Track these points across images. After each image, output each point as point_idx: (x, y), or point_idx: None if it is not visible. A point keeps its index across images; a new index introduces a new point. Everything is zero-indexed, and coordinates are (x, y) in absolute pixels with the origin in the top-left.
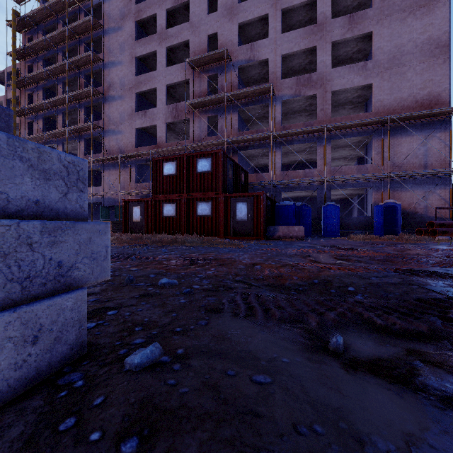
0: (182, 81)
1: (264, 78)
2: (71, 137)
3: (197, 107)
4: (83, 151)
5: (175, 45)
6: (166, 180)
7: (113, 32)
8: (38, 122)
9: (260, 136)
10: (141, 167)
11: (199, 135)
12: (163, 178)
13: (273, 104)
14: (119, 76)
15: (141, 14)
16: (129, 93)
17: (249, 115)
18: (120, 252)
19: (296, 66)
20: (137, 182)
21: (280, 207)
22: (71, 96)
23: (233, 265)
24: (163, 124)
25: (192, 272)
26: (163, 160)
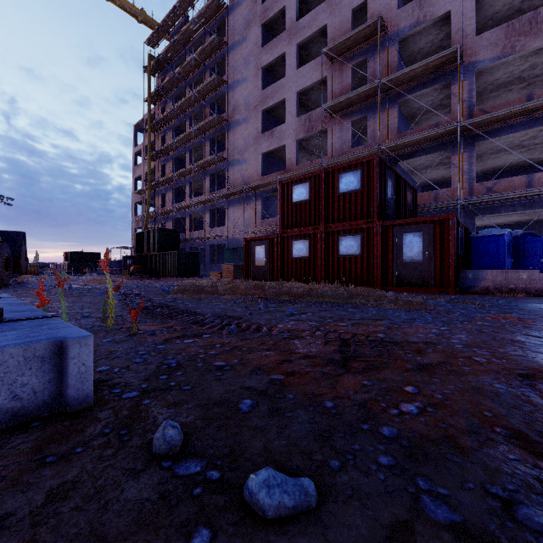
0: (318, 81)
1: (440, 48)
2: (197, 175)
3: (338, 110)
4: (208, 189)
5: (308, 38)
6: (296, 209)
7: (237, 46)
8: (169, 163)
9: (436, 131)
10: (267, 200)
11: (339, 148)
12: (293, 207)
13: (460, 79)
14: (244, 96)
15: (267, 14)
16: (255, 112)
17: (415, 108)
18: (225, 310)
19: (501, 11)
20: (263, 218)
21: (480, 239)
22: (197, 130)
23: (459, 371)
24: (293, 143)
25: (357, 403)
26: (292, 182)
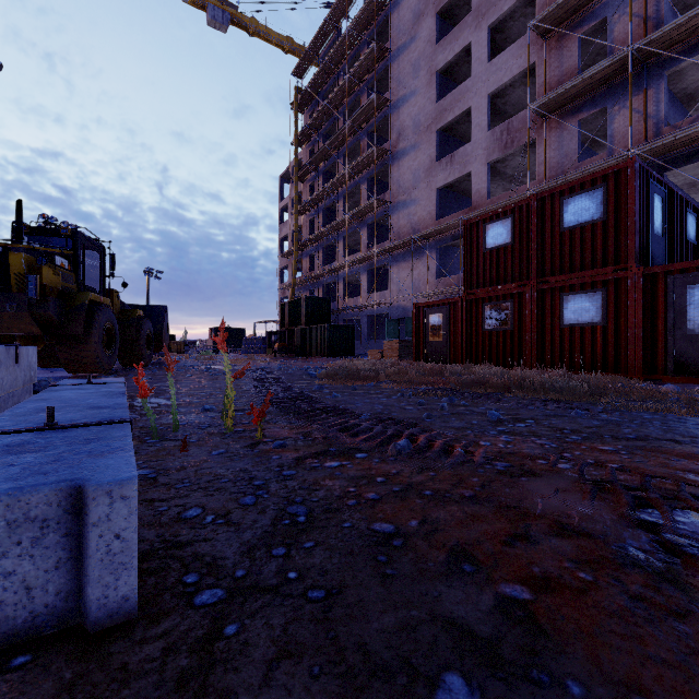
0: (521, 72)
1: None
2: (352, 227)
3: (554, 108)
4: (365, 243)
5: (505, 14)
6: (491, 259)
7: (403, 50)
8: (319, 216)
9: None
10: (444, 251)
11: (557, 165)
12: (485, 256)
13: None
14: (412, 115)
15: None
16: (427, 134)
17: (698, 80)
18: (389, 408)
19: None
20: (439, 276)
21: None
22: (352, 169)
23: None
24: (482, 168)
25: None
26: (483, 220)
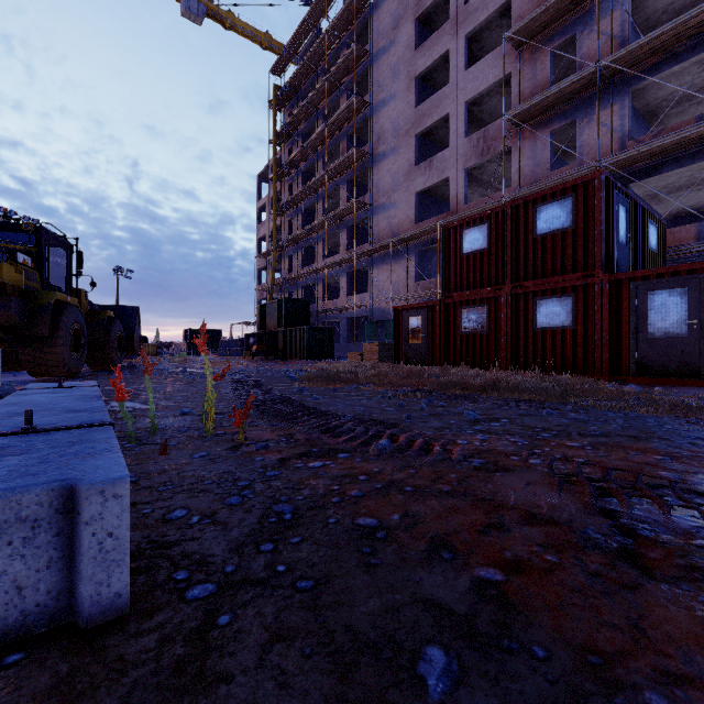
0: (497, 81)
1: None
2: (332, 228)
3: (528, 118)
4: (345, 245)
5: (482, 24)
6: (468, 264)
7: (383, 54)
8: (298, 217)
9: (703, 127)
10: (423, 255)
11: (531, 173)
12: (462, 260)
13: None
14: (392, 118)
15: (423, 2)
16: (406, 138)
17: (659, 98)
18: (369, 409)
19: None
20: (418, 280)
21: None
22: (331, 171)
23: None
24: (460, 173)
25: None
26: (461, 226)
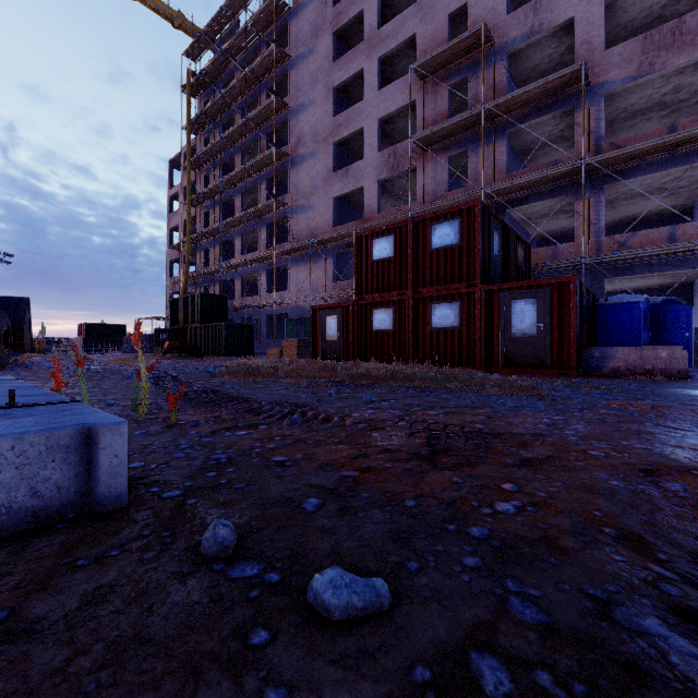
0: (405, 105)
1: (560, 64)
2: (251, 225)
3: (430, 143)
4: (264, 243)
5: (392, 51)
6: (377, 269)
7: (302, 60)
8: (214, 210)
9: (555, 171)
10: (341, 257)
11: (433, 192)
12: (373, 266)
13: (585, 104)
14: (311, 124)
15: (340, 19)
16: (324, 145)
17: (529, 141)
18: (286, 397)
19: (637, 19)
20: (335, 280)
21: (610, 308)
22: (250, 167)
23: (570, 467)
24: (373, 184)
25: (443, 502)
26: (372, 235)
